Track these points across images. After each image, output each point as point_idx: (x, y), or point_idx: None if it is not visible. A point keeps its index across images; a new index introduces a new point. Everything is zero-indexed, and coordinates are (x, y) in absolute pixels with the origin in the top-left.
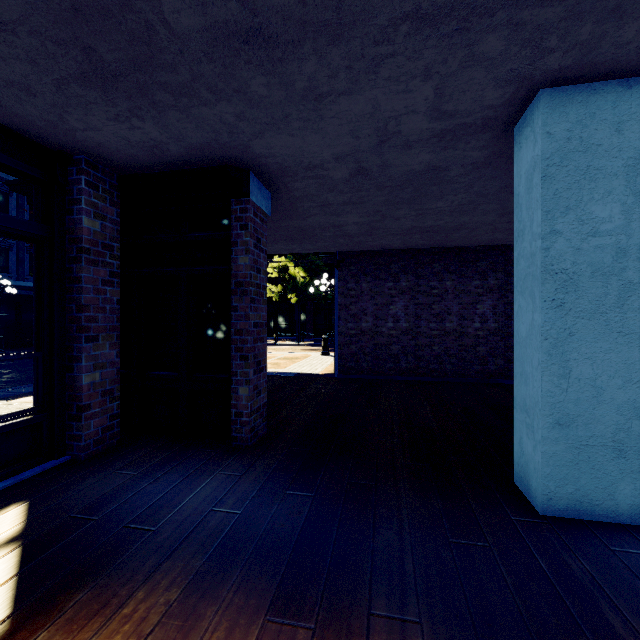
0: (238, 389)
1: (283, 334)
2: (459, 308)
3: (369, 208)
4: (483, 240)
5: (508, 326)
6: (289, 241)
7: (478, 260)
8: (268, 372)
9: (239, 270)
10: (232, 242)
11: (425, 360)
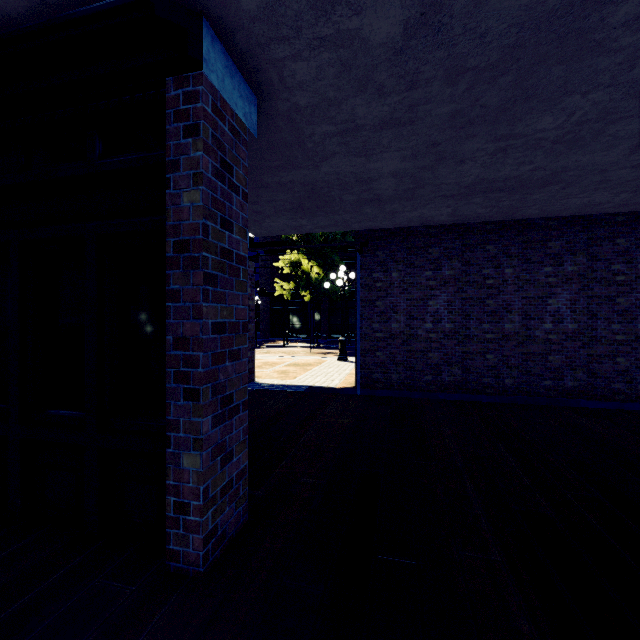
0: (180, 457)
1: (295, 335)
2: (523, 304)
3: (421, 136)
4: (570, 206)
5: (593, 328)
6: (296, 212)
7: (550, 239)
8: (272, 385)
9: (182, 218)
10: (169, 163)
11: (476, 372)
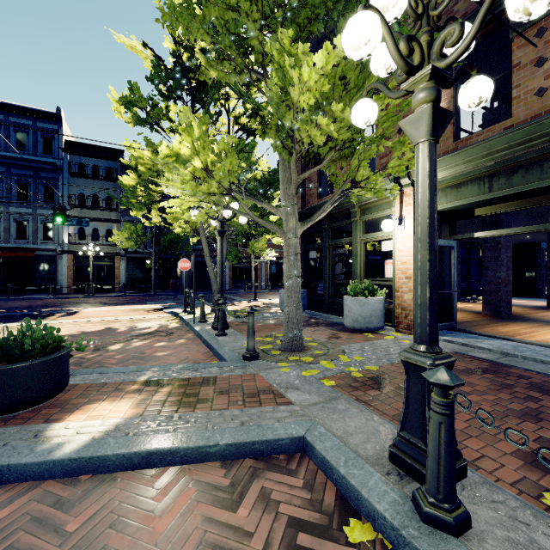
0: (537, 286)
1: None
2: None
3: None
4: None
5: None
6: None
7: None
8: None
9: (538, 262)
10: (536, 257)
11: None
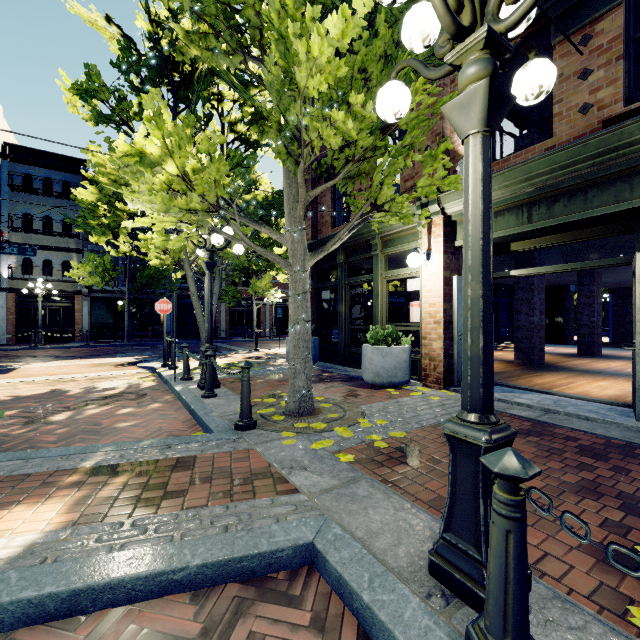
0: (566, 332)
1: None
2: None
3: (611, 283)
4: None
5: None
6: None
7: None
8: None
9: (566, 306)
10: (564, 300)
11: None
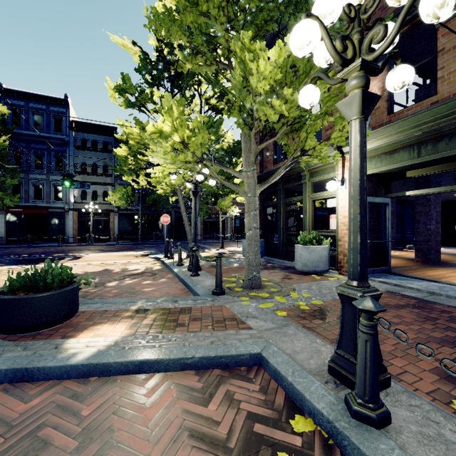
0: None
1: None
2: None
3: None
4: None
5: None
6: None
7: None
8: None
9: None
10: None
11: None
